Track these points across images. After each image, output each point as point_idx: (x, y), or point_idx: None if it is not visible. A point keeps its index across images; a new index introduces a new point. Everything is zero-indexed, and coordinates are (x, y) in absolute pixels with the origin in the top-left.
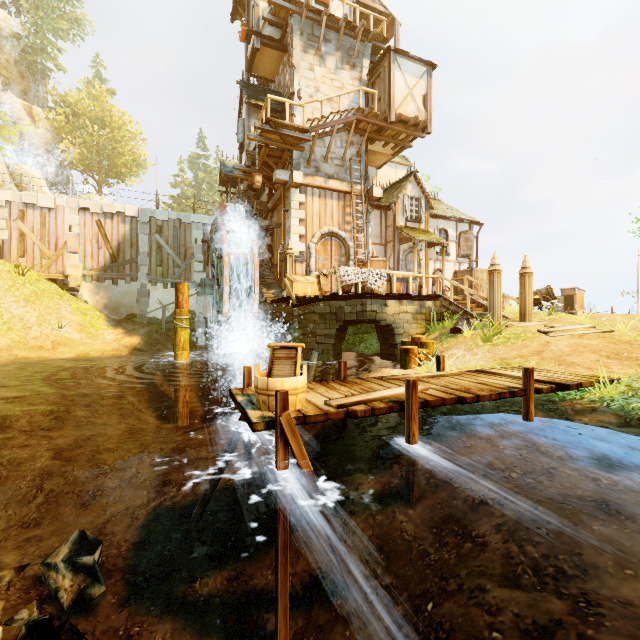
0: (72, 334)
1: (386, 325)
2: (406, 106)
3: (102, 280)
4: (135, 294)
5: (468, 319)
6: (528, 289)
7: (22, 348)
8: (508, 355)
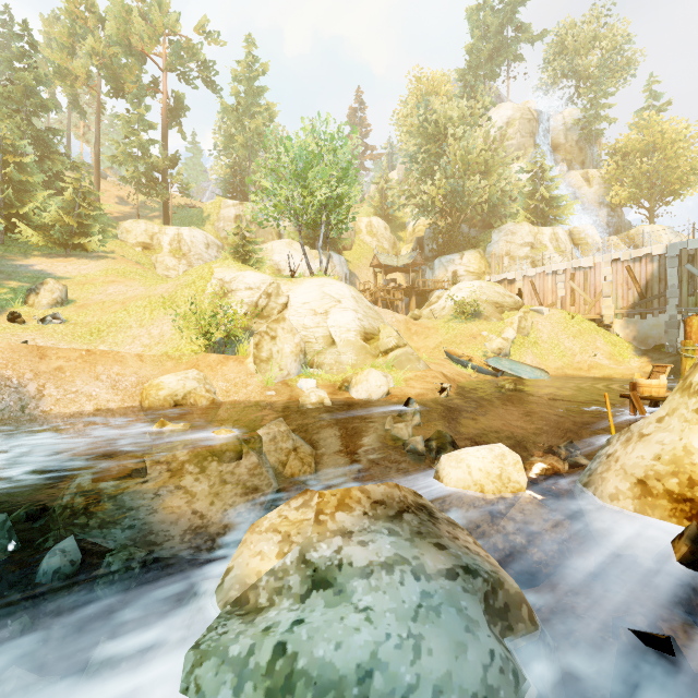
0: (602, 361)
1: None
2: None
3: (631, 316)
4: (663, 326)
5: None
6: None
7: (569, 368)
8: None
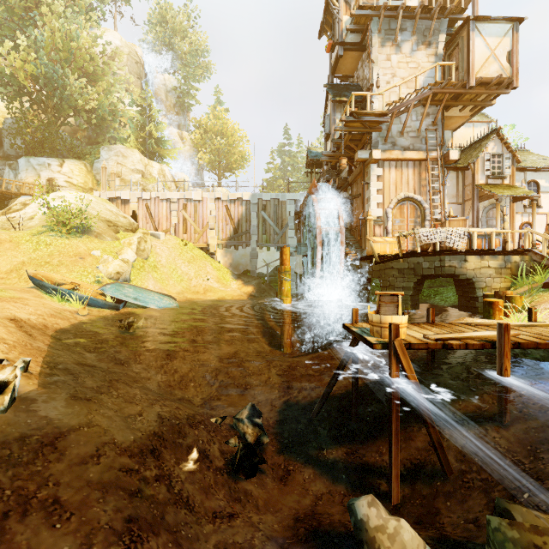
0: (214, 284)
1: (465, 279)
2: (487, 68)
3: (228, 247)
4: (248, 256)
5: None
6: None
7: (188, 292)
8: None
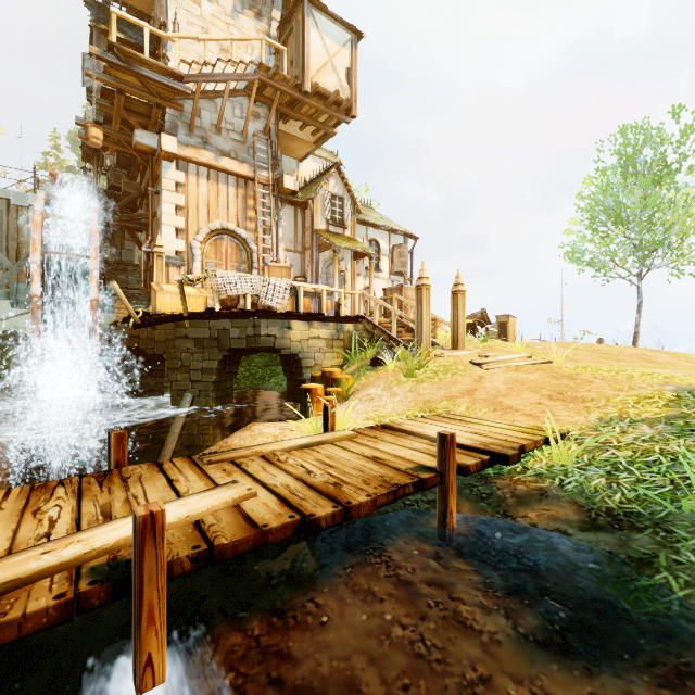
0: None
1: (291, 355)
2: (325, 76)
3: None
4: None
5: (393, 347)
6: (461, 310)
7: None
8: (434, 396)
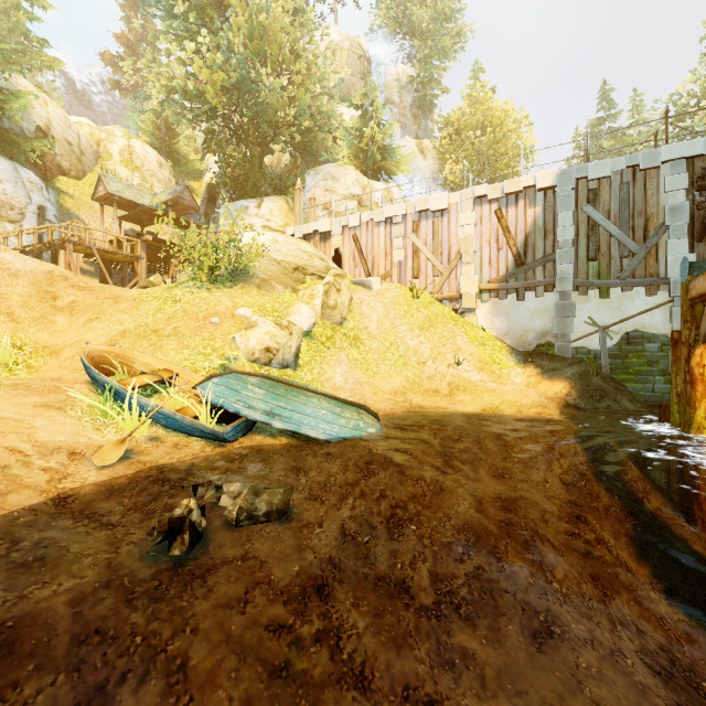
0: (471, 374)
1: None
2: None
3: (502, 295)
4: (550, 312)
5: None
6: None
7: (416, 391)
8: None
